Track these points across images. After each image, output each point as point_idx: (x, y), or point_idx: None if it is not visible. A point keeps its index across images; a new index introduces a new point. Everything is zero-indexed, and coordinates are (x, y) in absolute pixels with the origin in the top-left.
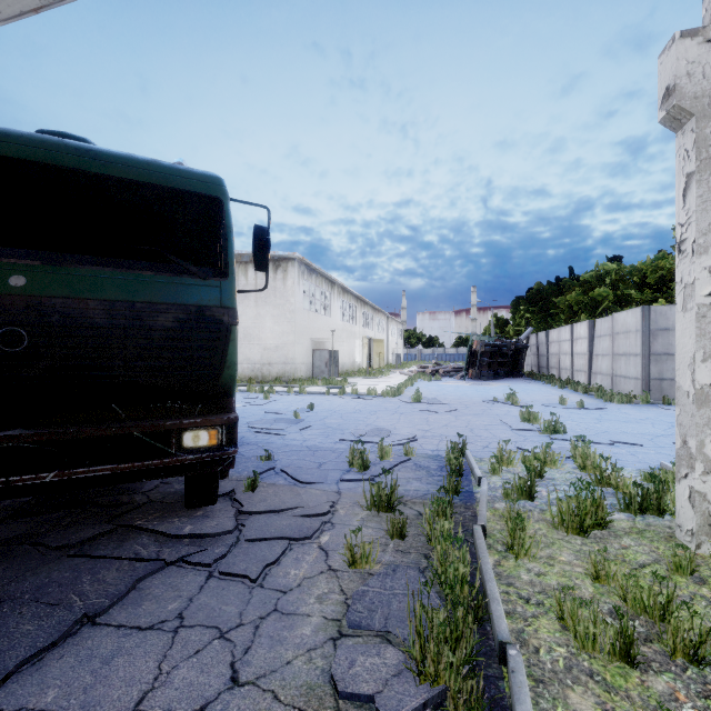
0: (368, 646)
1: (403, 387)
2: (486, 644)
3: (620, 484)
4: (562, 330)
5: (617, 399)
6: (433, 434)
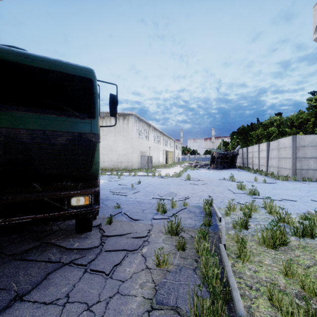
0: (167, 316)
1: (182, 172)
2: (231, 315)
3: (290, 221)
4: (254, 147)
5: (281, 178)
6: (196, 195)
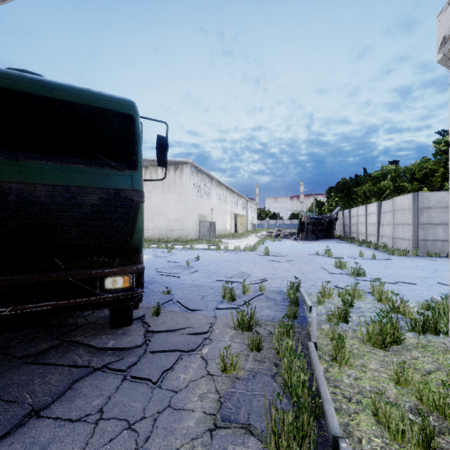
0: (235, 436)
1: (257, 245)
2: (322, 435)
3: (406, 312)
4: (360, 208)
5: (397, 253)
6: (278, 276)
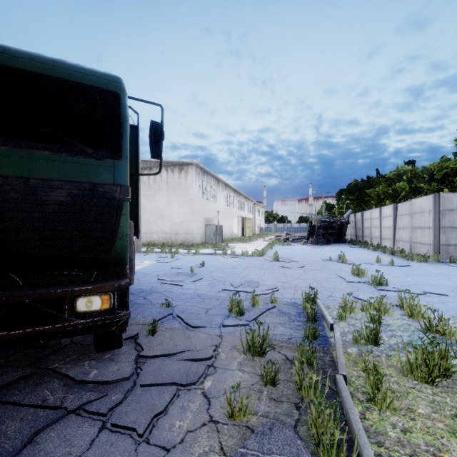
0: None
1: (266, 249)
2: None
3: (446, 332)
4: (373, 211)
5: (416, 259)
6: (290, 285)
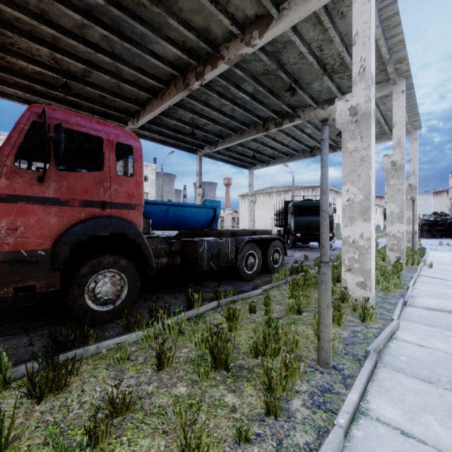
0: None
1: None
2: None
3: None
4: None
5: None
6: None
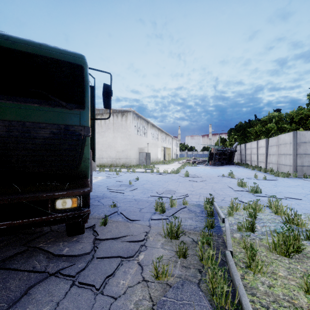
0: None
1: (180, 169)
2: None
3: (299, 223)
4: (252, 143)
5: (281, 175)
6: (196, 193)
